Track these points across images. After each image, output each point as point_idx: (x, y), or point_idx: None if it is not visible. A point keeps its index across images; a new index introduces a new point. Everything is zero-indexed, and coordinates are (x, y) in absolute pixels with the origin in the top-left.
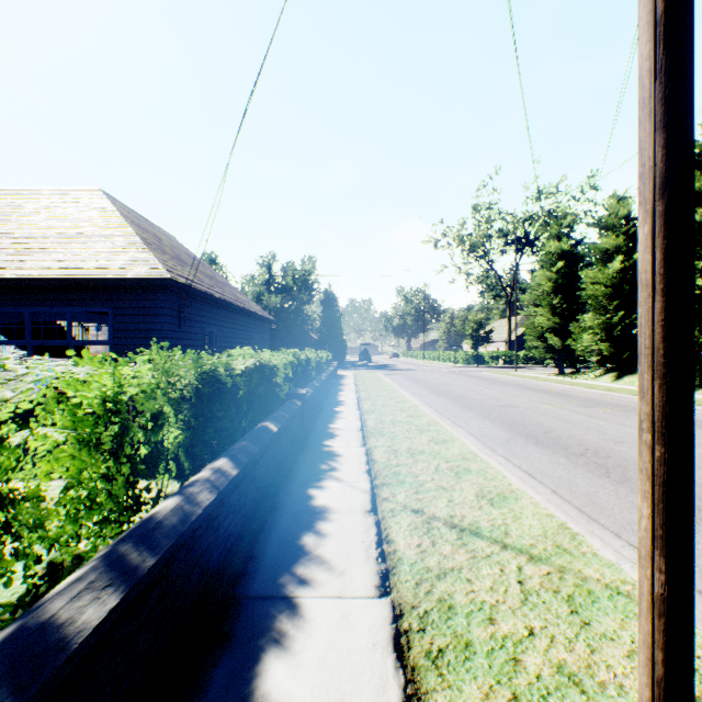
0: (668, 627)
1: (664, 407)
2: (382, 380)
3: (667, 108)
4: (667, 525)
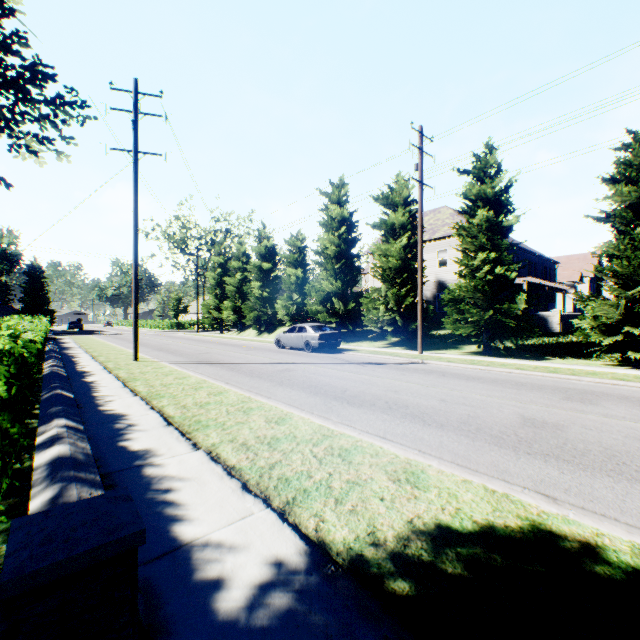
0: (135, 350)
1: (135, 326)
2: (96, 339)
3: (135, 293)
4: (135, 339)
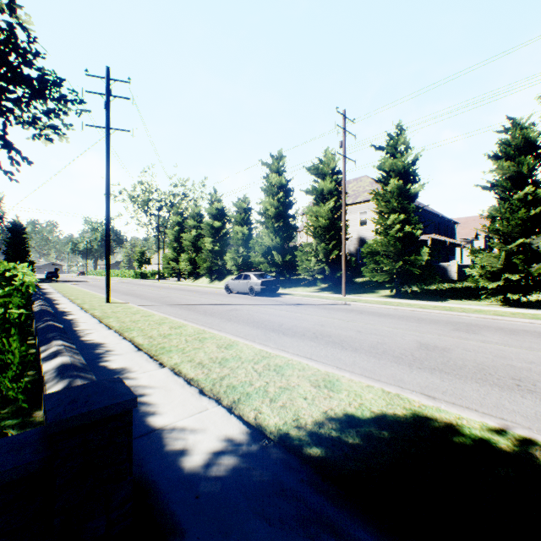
0: (107, 294)
1: (107, 273)
2: (71, 286)
3: (107, 246)
4: (107, 284)
